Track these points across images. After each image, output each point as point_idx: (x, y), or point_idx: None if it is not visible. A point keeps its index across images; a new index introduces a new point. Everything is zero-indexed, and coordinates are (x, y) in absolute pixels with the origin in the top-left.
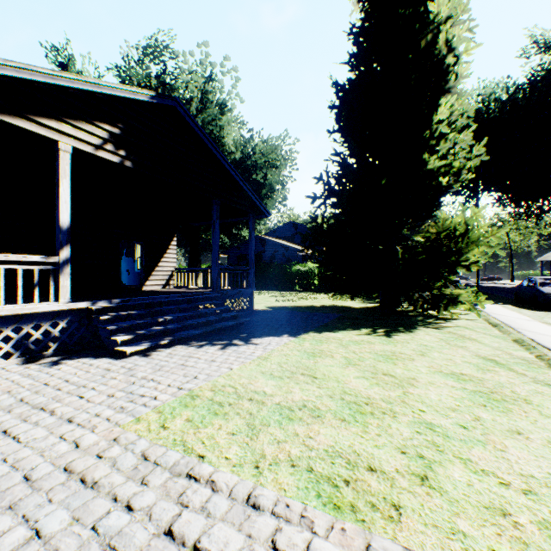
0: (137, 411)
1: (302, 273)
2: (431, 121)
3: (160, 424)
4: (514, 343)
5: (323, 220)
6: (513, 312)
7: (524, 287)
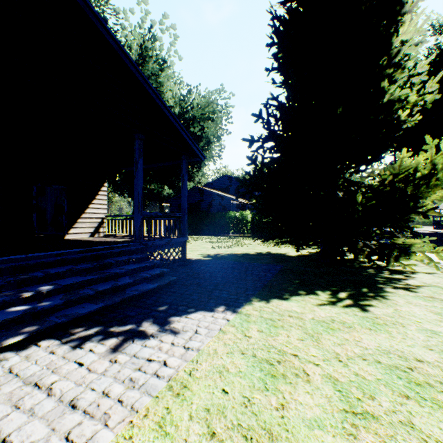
0: None
1: (236, 220)
2: (390, 45)
3: None
4: None
5: (262, 162)
6: None
7: None
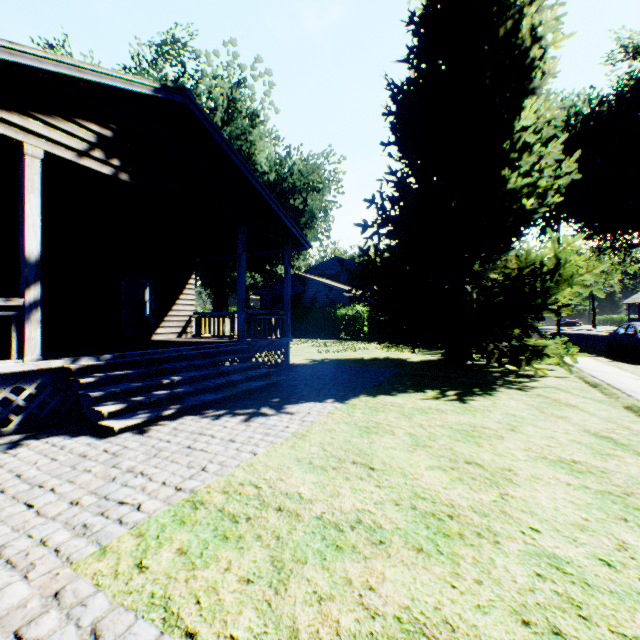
0: (106, 532)
1: (349, 318)
2: (512, 129)
3: (135, 561)
4: (628, 412)
5: (376, 253)
6: (610, 366)
7: (620, 336)
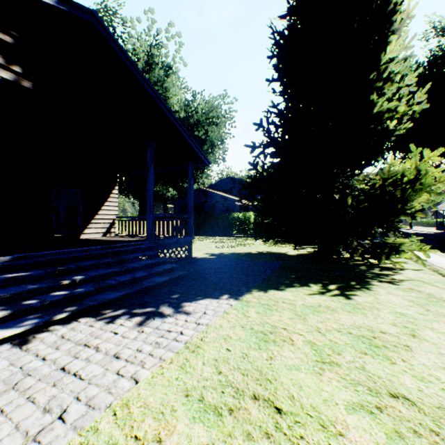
0: None
1: (239, 221)
2: (379, 61)
3: None
4: None
5: (263, 167)
6: None
7: None
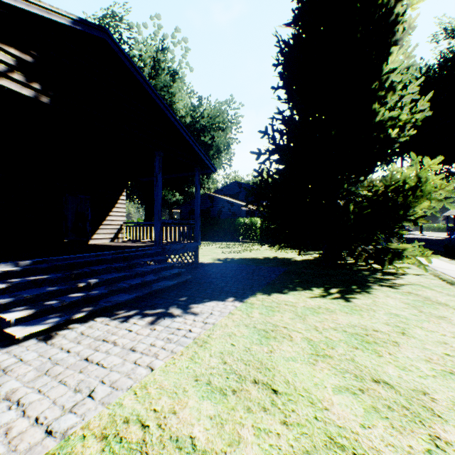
0: None
1: (246, 226)
2: (381, 71)
3: None
4: None
5: (268, 174)
6: (454, 265)
7: None
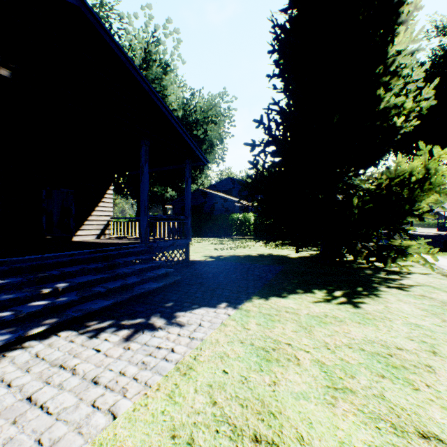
0: None
1: (239, 222)
2: (386, 54)
3: None
4: None
5: (264, 166)
6: None
7: None
